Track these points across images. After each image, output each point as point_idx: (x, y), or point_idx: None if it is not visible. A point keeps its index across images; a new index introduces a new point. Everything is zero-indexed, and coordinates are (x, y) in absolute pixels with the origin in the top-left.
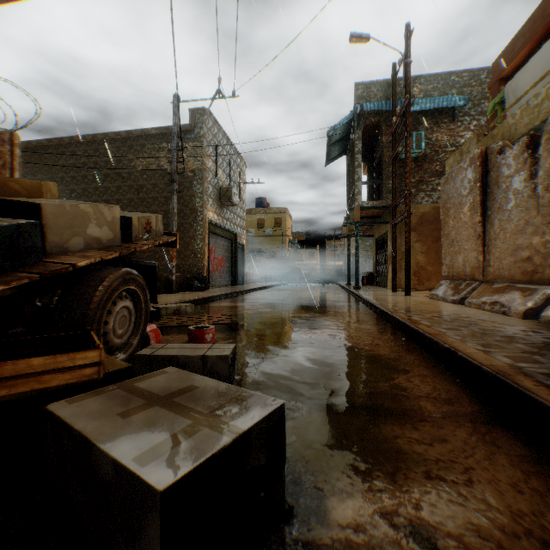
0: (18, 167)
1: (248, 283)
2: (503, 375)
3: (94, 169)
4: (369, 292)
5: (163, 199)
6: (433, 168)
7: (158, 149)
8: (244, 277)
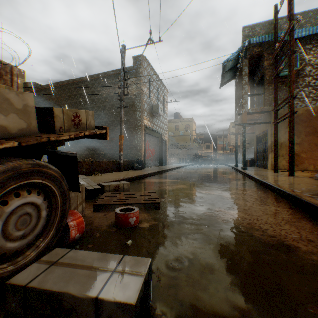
0: (16, 89)
1: (169, 164)
2: None
3: (80, 98)
4: (256, 172)
5: (117, 113)
6: (305, 80)
7: (114, 83)
8: (166, 160)
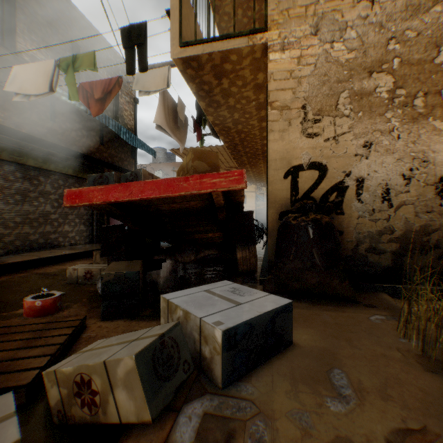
0: None
1: None
2: (0, 264)
3: None
4: None
5: None
6: None
7: None
8: None
